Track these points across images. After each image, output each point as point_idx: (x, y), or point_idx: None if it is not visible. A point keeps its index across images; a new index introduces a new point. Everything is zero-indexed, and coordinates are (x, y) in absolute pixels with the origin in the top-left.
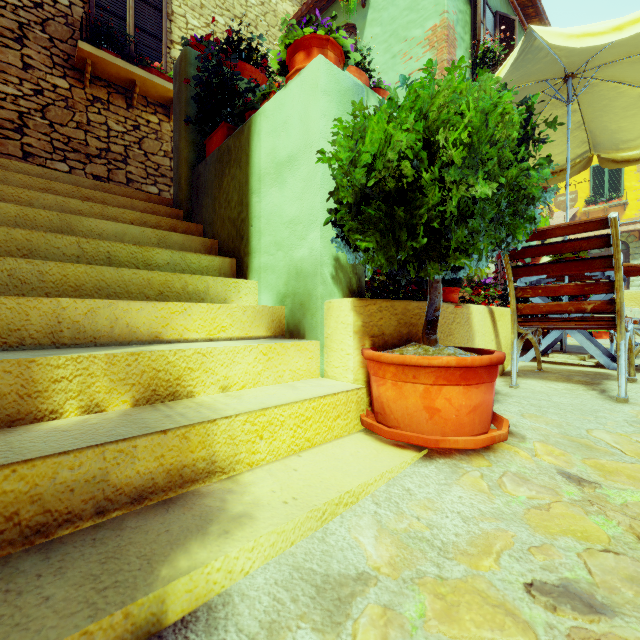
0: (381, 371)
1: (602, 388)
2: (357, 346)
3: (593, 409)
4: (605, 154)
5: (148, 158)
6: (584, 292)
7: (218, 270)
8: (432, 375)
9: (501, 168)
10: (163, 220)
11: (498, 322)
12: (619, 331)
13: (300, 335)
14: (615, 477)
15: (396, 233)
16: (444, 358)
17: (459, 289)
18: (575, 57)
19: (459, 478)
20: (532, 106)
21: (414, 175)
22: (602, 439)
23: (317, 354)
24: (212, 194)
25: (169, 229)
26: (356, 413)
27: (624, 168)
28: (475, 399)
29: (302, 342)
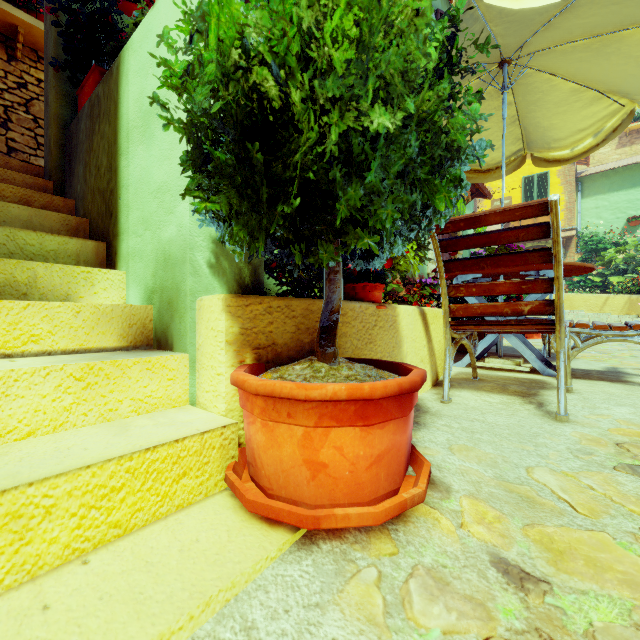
0: (249, 403)
1: (539, 400)
2: (232, 362)
3: (532, 432)
4: (538, 153)
5: (39, 125)
6: (521, 291)
7: (75, 256)
8: (313, 413)
9: (406, 81)
10: (8, 189)
11: (431, 325)
12: (559, 337)
13: (168, 345)
14: (569, 564)
15: (260, 191)
16: (329, 387)
17: (383, 286)
18: (511, 38)
19: (343, 587)
20: (457, 16)
21: (280, 96)
22: (546, 484)
23: (183, 373)
24: (83, 159)
25: (19, 201)
26: (220, 463)
27: (550, 180)
28: (379, 444)
29: (155, 357)
